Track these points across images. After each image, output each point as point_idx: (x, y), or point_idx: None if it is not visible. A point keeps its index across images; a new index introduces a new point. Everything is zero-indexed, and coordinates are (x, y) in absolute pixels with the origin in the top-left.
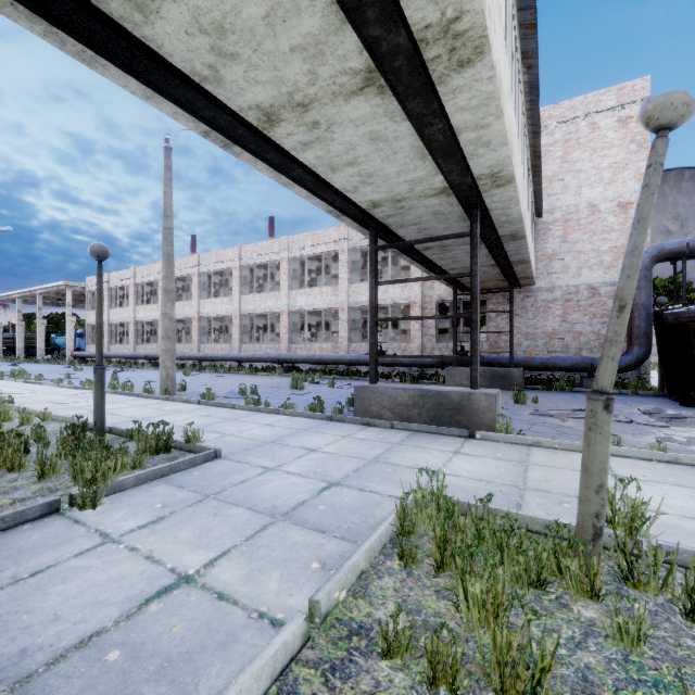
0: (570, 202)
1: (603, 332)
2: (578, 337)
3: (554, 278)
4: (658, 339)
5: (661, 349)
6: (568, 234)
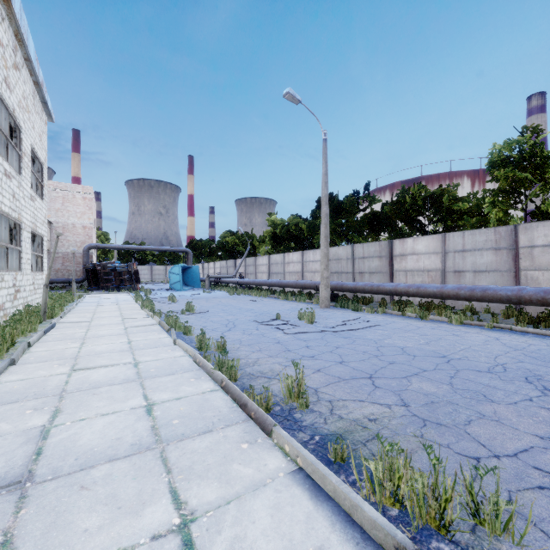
0: (66, 221)
1: (78, 270)
2: (68, 271)
3: (59, 249)
4: (86, 273)
5: (87, 276)
6: (65, 233)
